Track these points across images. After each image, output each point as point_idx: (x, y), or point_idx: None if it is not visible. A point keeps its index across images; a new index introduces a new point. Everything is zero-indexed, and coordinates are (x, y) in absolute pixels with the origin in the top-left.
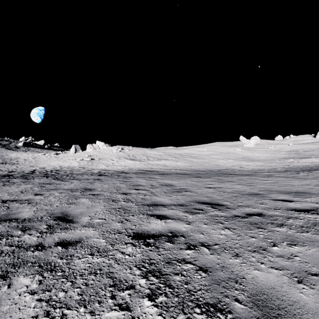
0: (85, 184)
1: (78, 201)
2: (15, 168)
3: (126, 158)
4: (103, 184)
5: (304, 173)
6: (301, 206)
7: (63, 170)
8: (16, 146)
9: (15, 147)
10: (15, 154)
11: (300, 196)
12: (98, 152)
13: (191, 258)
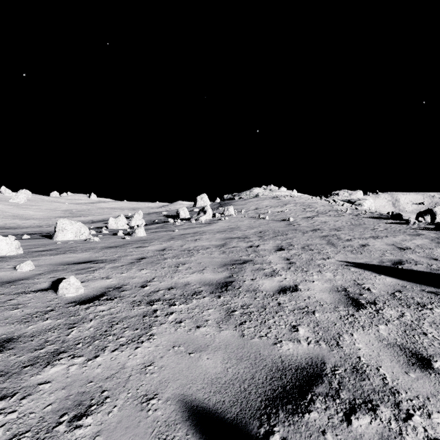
0: None
1: None
2: None
3: None
4: None
5: None
6: None
7: None
8: None
9: None
10: None
11: None
12: None
13: (38, 233)
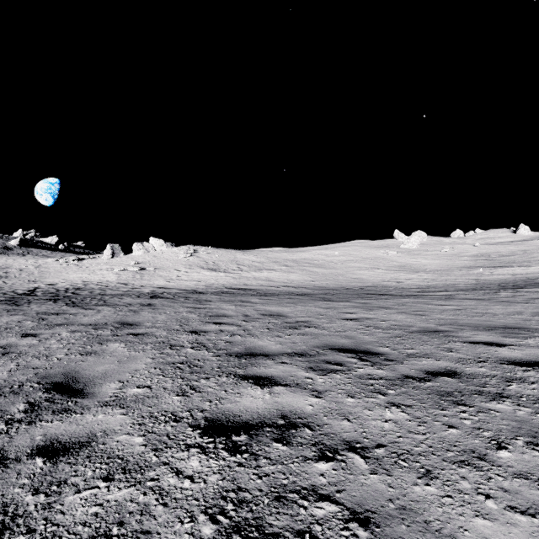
0: (123, 313)
1: (104, 347)
2: (1, 285)
3: (202, 267)
4: (157, 313)
5: (508, 293)
6: (522, 354)
7: (87, 288)
8: (5, 246)
9: (4, 248)
10: (4, 260)
11: (514, 334)
12: (153, 256)
13: (330, 484)
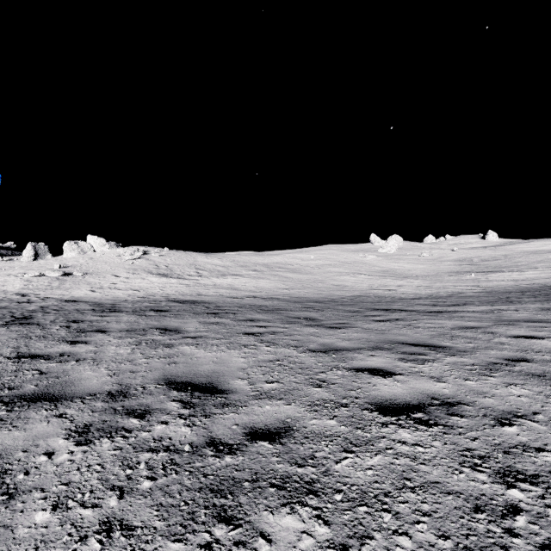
0: None
1: None
2: None
3: (151, 271)
4: None
5: None
6: None
7: None
8: None
9: None
10: None
11: None
12: (88, 258)
13: None
